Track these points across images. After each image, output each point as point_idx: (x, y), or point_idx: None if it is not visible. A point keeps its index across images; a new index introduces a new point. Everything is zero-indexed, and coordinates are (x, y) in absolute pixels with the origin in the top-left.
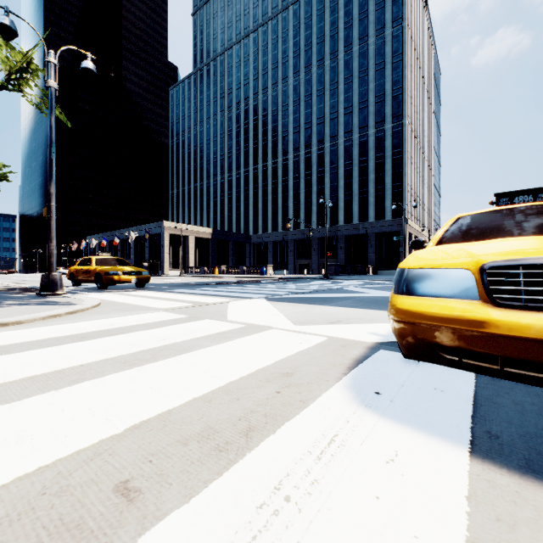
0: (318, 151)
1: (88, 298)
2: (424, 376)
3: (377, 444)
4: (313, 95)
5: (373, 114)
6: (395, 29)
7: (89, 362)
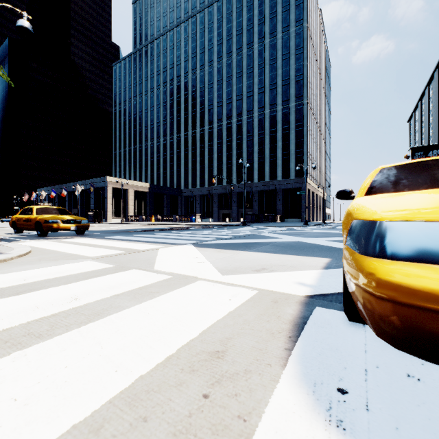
0: (237, 122)
1: (20, 246)
2: (383, 350)
3: None
4: (233, 76)
5: (281, 94)
6: (298, 28)
7: None
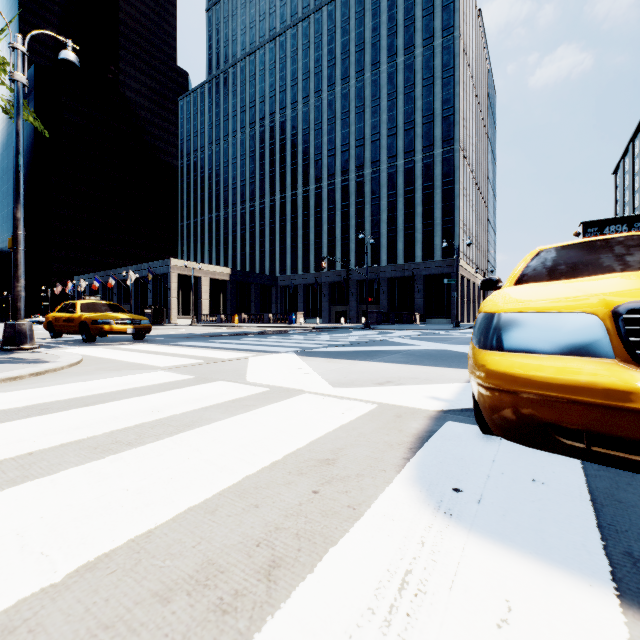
0: (357, 178)
1: (66, 353)
2: (514, 460)
3: (474, 586)
4: (351, 112)
5: (421, 136)
6: (446, 39)
7: (43, 448)
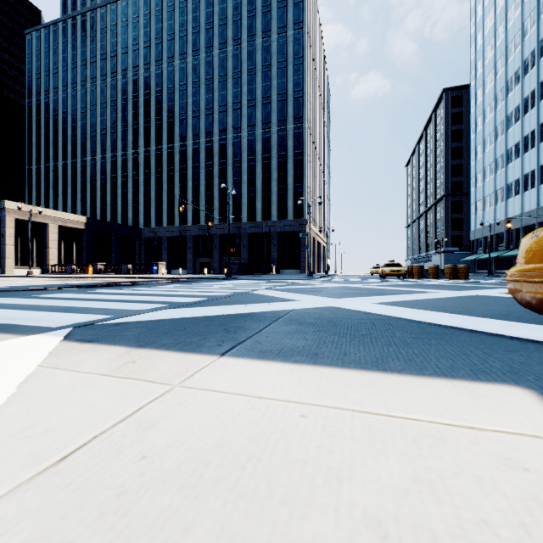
0: (220, 141)
1: None
2: None
3: None
4: (215, 80)
5: (276, 111)
6: (297, 31)
7: None
